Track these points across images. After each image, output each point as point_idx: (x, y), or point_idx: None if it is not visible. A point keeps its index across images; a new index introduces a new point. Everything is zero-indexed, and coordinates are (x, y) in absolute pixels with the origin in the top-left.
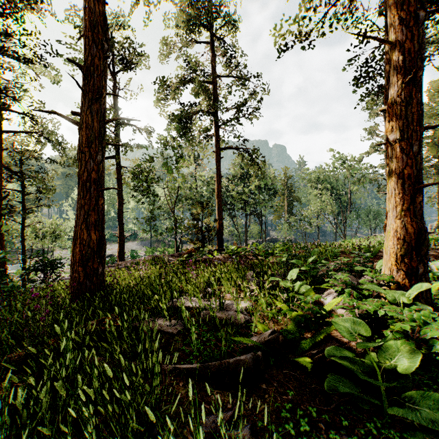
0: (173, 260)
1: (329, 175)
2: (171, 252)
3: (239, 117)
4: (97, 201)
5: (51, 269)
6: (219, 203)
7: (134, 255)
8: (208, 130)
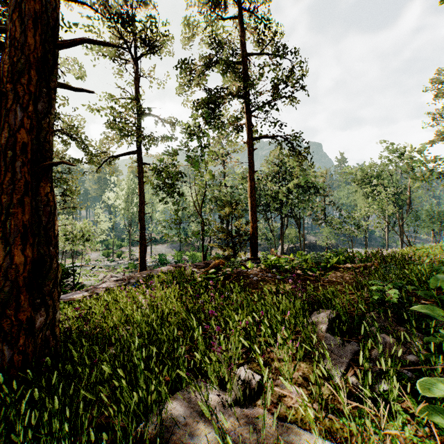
0: (197, 272)
1: (381, 170)
2: (200, 257)
3: (278, 95)
4: (36, 188)
5: (63, 278)
6: (253, 203)
7: (162, 259)
8: (240, 119)
